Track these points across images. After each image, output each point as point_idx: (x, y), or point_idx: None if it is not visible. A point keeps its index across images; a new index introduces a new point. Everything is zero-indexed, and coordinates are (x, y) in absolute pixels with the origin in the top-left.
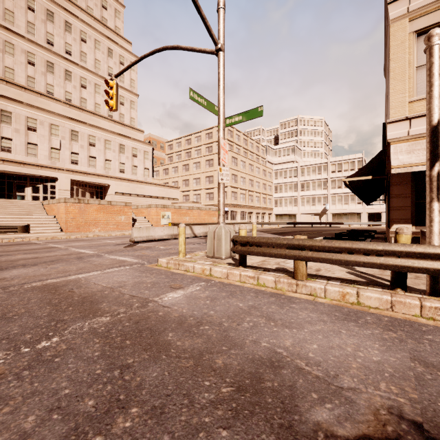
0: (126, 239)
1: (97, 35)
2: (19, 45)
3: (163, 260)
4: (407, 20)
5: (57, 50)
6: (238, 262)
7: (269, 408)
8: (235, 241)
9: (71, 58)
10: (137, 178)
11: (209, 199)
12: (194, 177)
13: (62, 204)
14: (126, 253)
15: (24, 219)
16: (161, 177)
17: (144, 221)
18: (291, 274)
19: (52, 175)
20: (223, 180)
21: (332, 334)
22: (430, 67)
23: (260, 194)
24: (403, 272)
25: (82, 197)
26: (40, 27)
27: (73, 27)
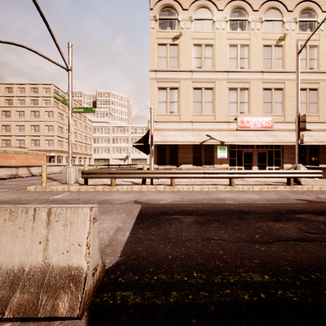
0: None
1: None
2: None
3: (32, 187)
4: (155, 81)
5: None
6: (82, 184)
7: (107, 203)
8: (83, 173)
9: None
10: None
11: (35, 144)
12: (17, 123)
13: None
14: None
15: None
16: None
17: None
18: (109, 185)
19: None
20: (72, 141)
21: (122, 195)
22: (151, 117)
23: (83, 144)
24: (145, 179)
25: None
26: None
27: None
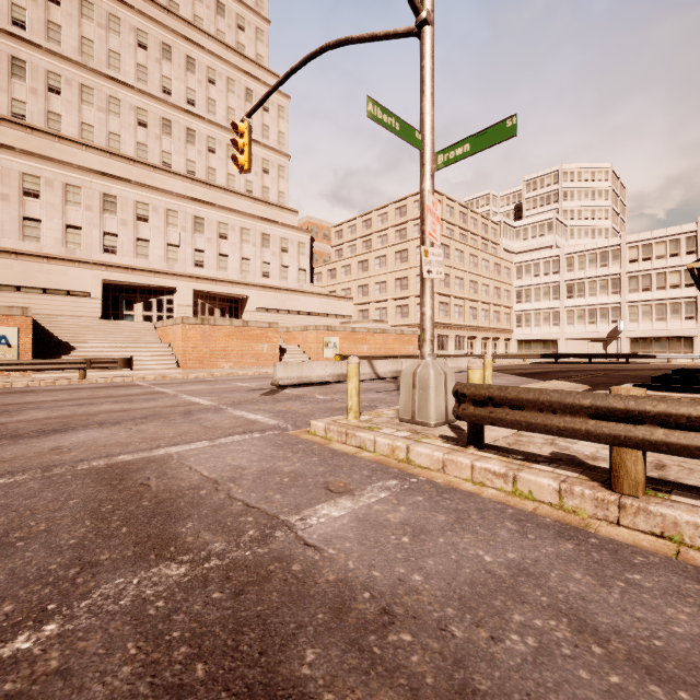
0: (268, 381)
1: (230, 71)
2: (127, 100)
3: (320, 423)
4: None
5: (176, 101)
6: (463, 434)
7: None
8: (461, 395)
9: (195, 109)
10: (287, 285)
11: (401, 315)
12: (377, 280)
13: (179, 326)
14: (260, 406)
15: (129, 349)
16: (324, 283)
17: (297, 352)
18: (596, 475)
19: (169, 285)
20: (432, 273)
21: None
22: None
23: (490, 306)
24: None
25: (209, 316)
26: (153, 71)
27: (197, 63)
